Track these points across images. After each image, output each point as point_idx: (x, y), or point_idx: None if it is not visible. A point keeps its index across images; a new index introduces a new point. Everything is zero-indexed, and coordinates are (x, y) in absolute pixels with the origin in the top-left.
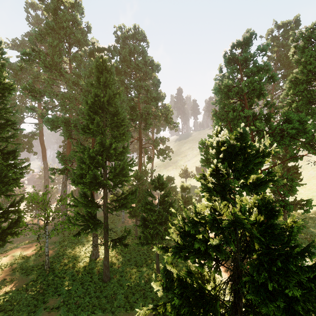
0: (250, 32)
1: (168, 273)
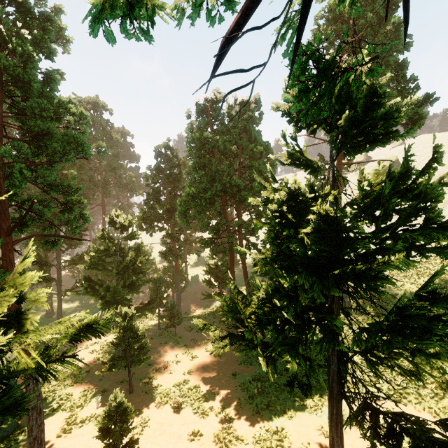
0: (164, 144)
1: (86, 278)
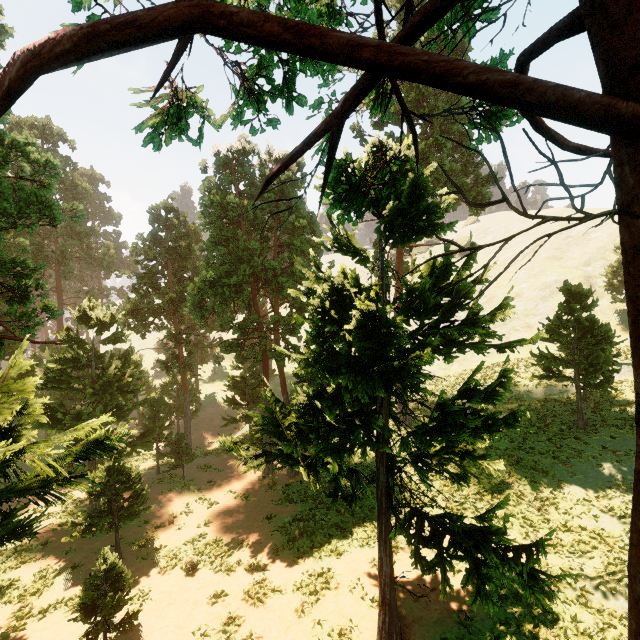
0: (164, 203)
1: None
